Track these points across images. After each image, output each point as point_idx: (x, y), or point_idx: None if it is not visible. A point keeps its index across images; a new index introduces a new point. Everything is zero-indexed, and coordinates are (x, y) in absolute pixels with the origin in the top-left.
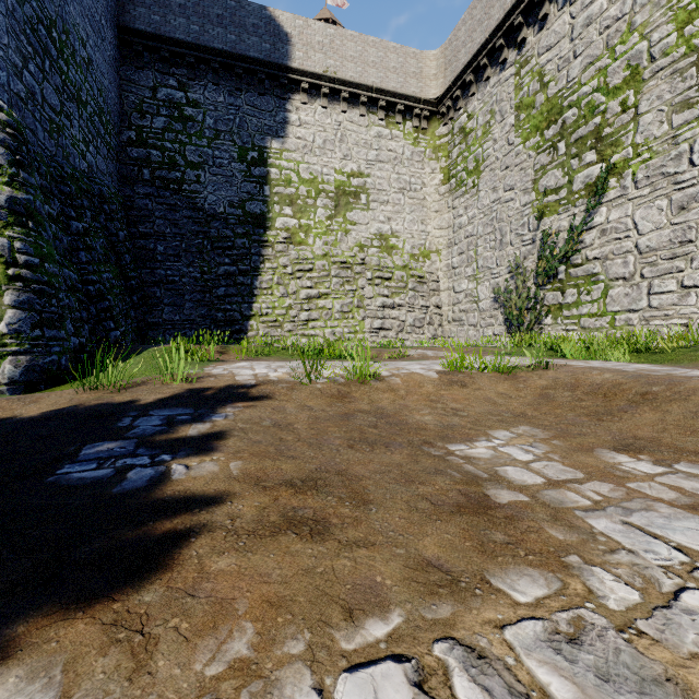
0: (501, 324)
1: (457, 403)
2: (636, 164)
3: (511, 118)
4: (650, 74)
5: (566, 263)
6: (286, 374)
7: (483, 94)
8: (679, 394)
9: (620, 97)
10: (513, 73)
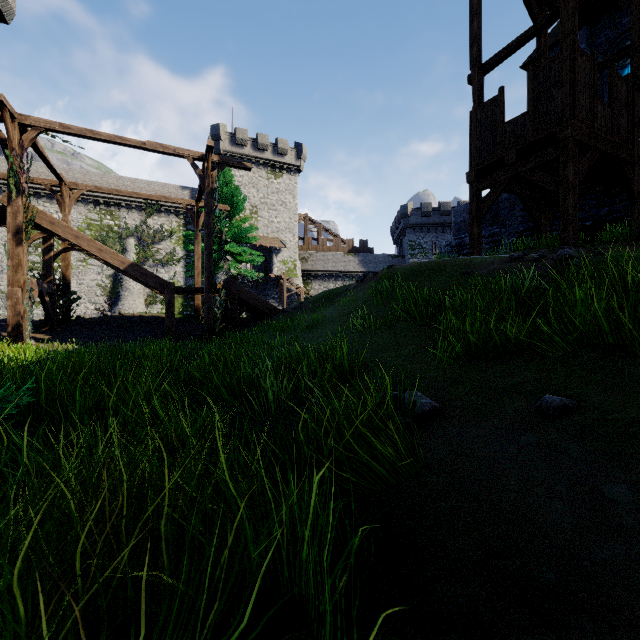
0: (3, 306)
1: None
2: None
3: None
4: None
5: None
6: None
7: None
8: None
9: None
10: None
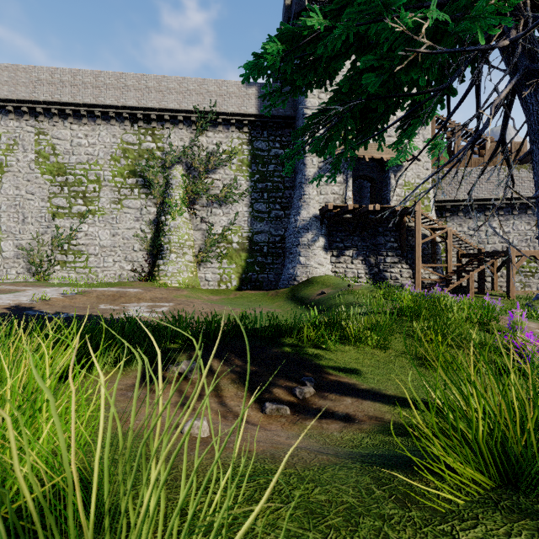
0: (24, 268)
1: (81, 303)
2: (99, 214)
3: (33, 155)
4: (104, 185)
5: (69, 243)
6: (14, 301)
7: (7, 125)
8: (127, 294)
9: (94, 185)
10: (34, 132)
